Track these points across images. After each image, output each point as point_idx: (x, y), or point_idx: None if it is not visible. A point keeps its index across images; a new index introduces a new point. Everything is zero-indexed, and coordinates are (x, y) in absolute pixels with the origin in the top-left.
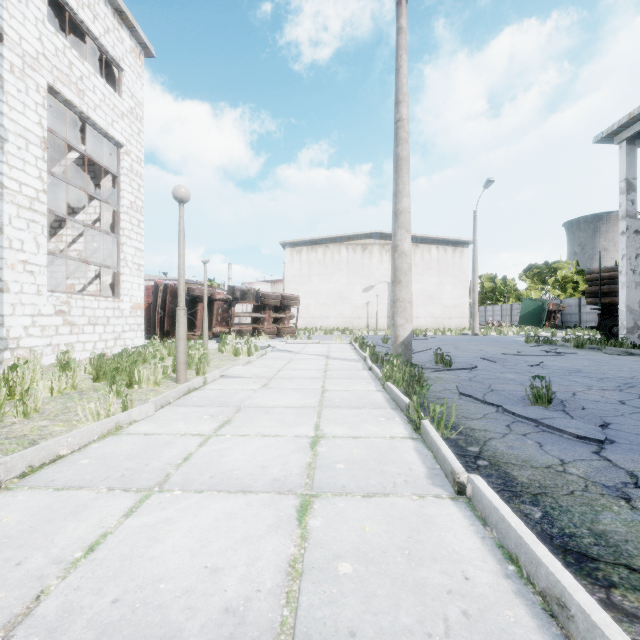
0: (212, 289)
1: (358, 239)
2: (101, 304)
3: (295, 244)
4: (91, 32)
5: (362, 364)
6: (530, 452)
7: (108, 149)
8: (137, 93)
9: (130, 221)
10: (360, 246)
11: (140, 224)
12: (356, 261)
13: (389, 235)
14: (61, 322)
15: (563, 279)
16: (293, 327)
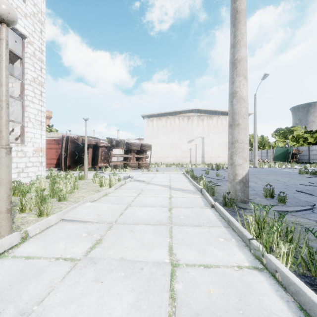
0: (97, 139)
1: (185, 113)
2: None
3: (150, 116)
4: None
5: (201, 197)
6: None
7: (18, 41)
8: (39, 4)
9: (33, 91)
10: (186, 117)
11: (42, 94)
12: (184, 125)
13: (203, 110)
14: None
15: (297, 136)
16: (148, 163)
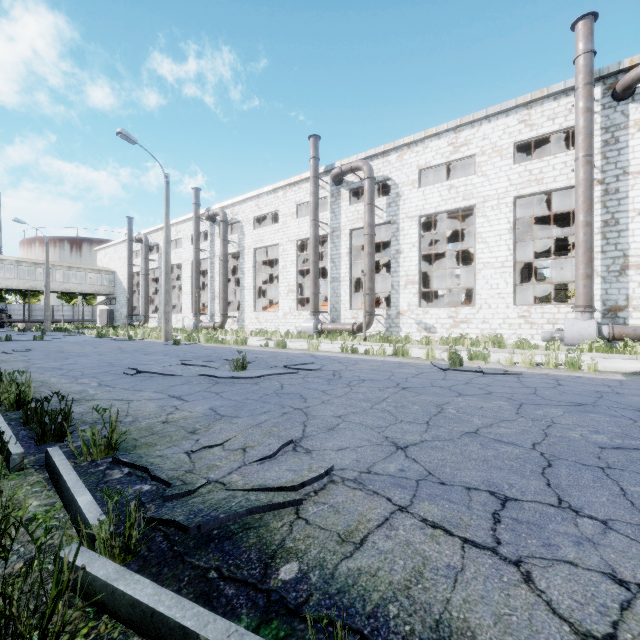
0: None
1: None
2: None
3: None
4: None
5: None
6: None
7: None
8: None
9: None
10: None
11: None
12: None
13: None
14: None
15: None
16: None
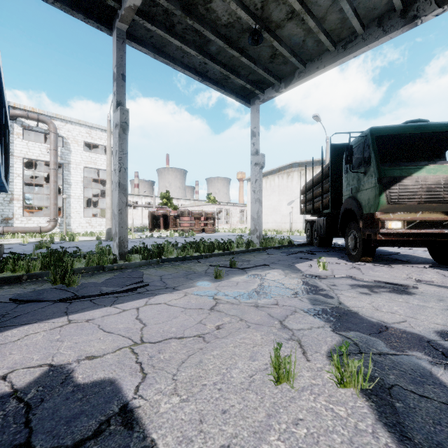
0: (163, 212)
1: (284, 169)
2: (104, 220)
3: None
4: (100, 144)
5: None
6: (16, 244)
7: None
8: None
9: None
10: (286, 174)
11: None
12: (283, 185)
13: (304, 163)
14: (88, 225)
15: None
16: (214, 228)
